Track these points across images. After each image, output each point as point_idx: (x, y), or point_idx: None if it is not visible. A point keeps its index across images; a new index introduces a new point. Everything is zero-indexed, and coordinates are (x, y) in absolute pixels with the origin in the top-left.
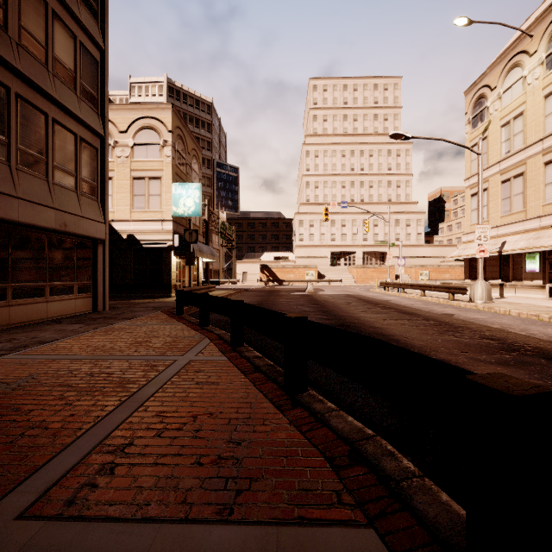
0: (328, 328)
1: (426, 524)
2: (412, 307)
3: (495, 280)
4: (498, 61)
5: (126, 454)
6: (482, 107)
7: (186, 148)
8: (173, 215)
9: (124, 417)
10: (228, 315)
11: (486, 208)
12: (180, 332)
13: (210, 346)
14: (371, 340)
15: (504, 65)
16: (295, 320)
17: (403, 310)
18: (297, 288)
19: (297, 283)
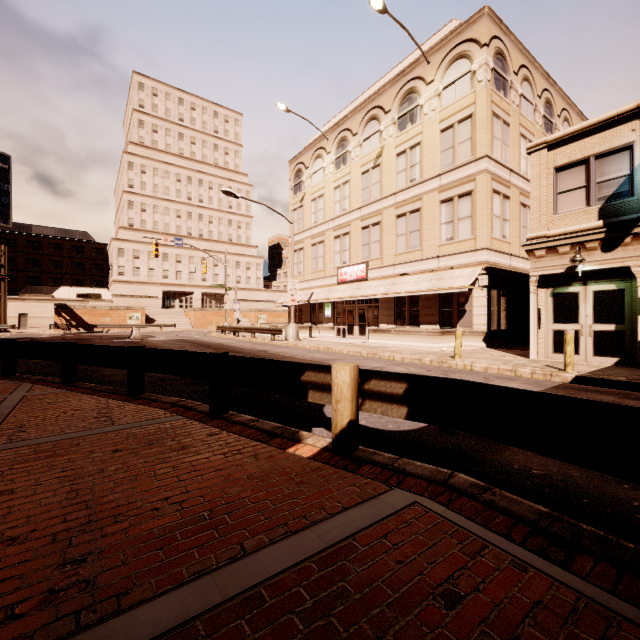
0: (160, 351)
1: (200, 411)
2: (240, 347)
3: (308, 323)
4: (310, 147)
5: (26, 427)
6: (300, 179)
7: None
8: None
9: None
10: (51, 359)
11: (303, 264)
12: None
13: (37, 386)
14: (184, 352)
15: (314, 153)
16: (137, 348)
17: (231, 350)
18: (116, 335)
19: (117, 329)
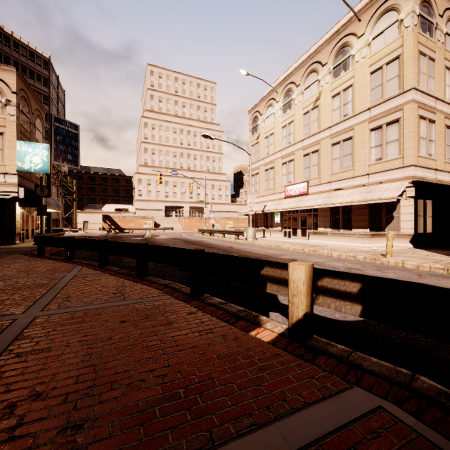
0: (158, 247)
1: (184, 293)
2: (214, 244)
3: (262, 227)
4: (263, 99)
5: (71, 298)
6: (256, 123)
7: (30, 109)
8: (18, 169)
9: (57, 292)
10: (94, 250)
11: (258, 184)
12: (54, 264)
13: (84, 268)
14: (173, 248)
15: (266, 103)
16: (143, 244)
17: (208, 246)
18: (137, 235)
19: (137, 230)
